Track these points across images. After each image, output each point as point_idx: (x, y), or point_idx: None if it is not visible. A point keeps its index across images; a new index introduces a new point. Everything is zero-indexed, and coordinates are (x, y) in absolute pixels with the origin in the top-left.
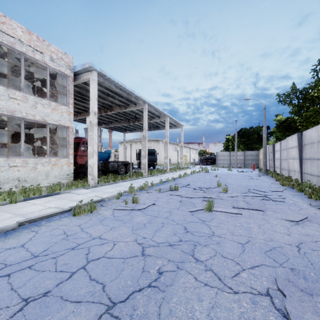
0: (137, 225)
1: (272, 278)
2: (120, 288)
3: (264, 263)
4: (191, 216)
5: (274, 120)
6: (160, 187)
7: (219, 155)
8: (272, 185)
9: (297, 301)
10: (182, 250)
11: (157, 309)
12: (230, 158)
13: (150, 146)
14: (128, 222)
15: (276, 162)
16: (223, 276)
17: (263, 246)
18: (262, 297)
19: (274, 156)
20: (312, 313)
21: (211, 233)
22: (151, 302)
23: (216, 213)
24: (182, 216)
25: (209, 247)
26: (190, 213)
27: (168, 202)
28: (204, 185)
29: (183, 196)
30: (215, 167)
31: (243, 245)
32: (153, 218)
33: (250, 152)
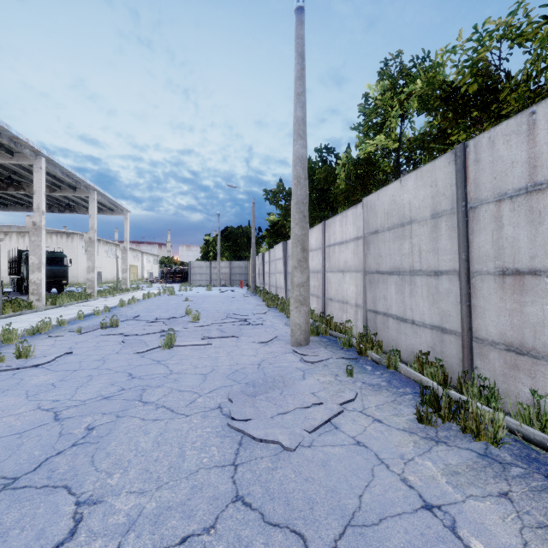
0: (36, 389)
1: (227, 394)
2: (21, 462)
3: (223, 385)
4: (140, 358)
5: (267, 220)
6: (79, 325)
7: (194, 267)
8: (257, 307)
9: (241, 403)
10: (124, 399)
11: (89, 459)
12: (210, 271)
13: (48, 244)
14: (15, 388)
15: (266, 277)
16: (177, 407)
17: (227, 371)
18: (213, 411)
19: (264, 269)
20: (250, 407)
21: (168, 372)
22: (80, 457)
23: (179, 349)
24: (125, 361)
25: (163, 386)
26: (139, 355)
27: (98, 347)
28: (165, 314)
29: (127, 334)
30: (187, 286)
31: (206, 375)
32: (70, 373)
33: (238, 262)
